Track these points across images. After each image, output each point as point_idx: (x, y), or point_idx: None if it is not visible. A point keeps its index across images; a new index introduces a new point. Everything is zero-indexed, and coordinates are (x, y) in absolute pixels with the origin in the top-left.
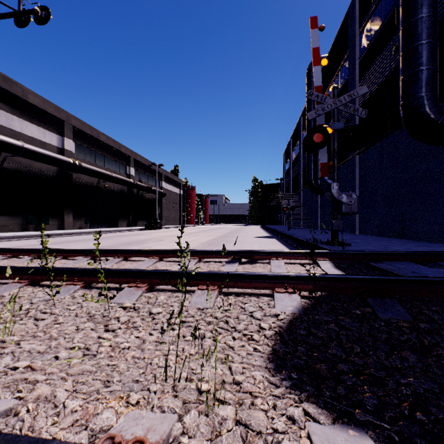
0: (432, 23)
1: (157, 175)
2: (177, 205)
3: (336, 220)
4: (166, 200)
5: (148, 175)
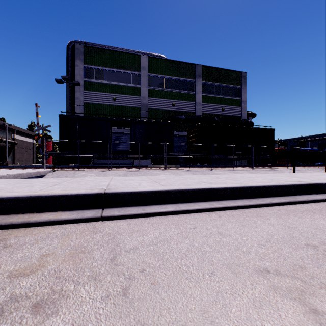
0: (70, 111)
1: (10, 130)
2: (30, 150)
3: (42, 160)
4: (19, 147)
5: (1, 130)
